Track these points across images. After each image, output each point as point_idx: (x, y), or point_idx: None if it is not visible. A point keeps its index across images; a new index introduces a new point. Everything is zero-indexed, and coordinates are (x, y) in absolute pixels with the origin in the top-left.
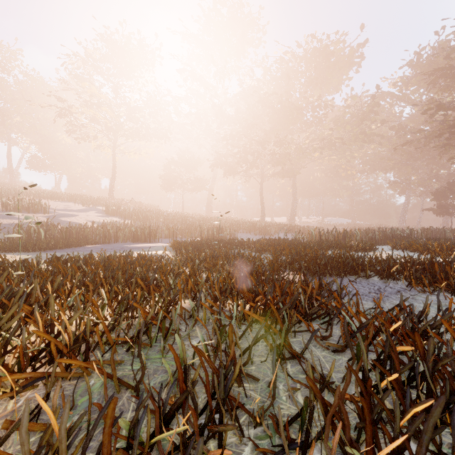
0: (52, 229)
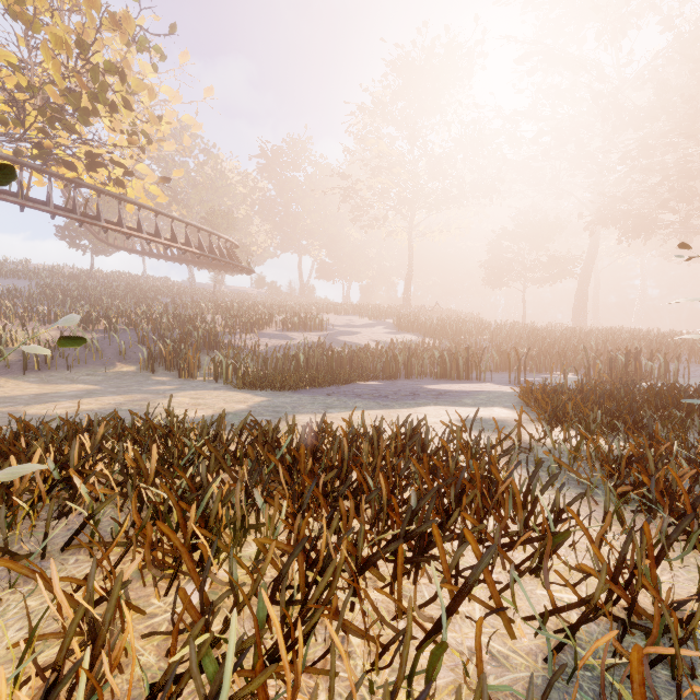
0: (316, 353)
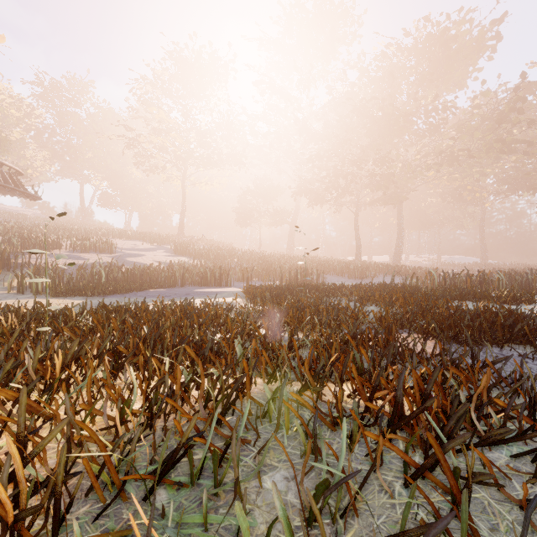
0: (115, 270)
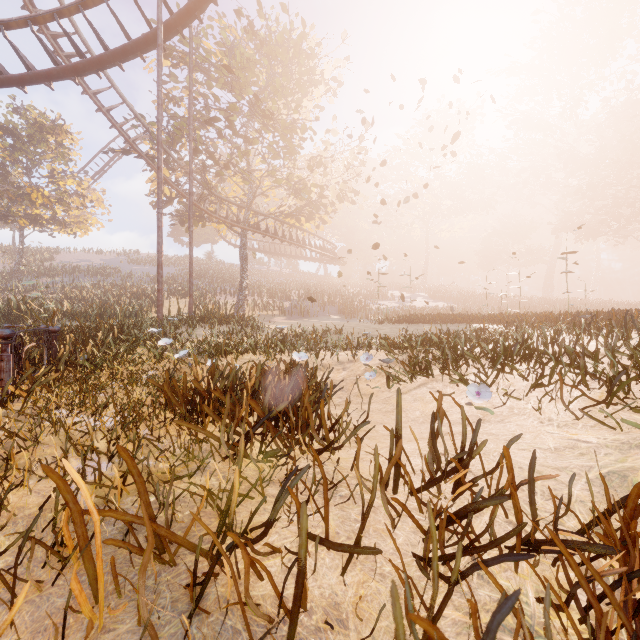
0: (430, 309)
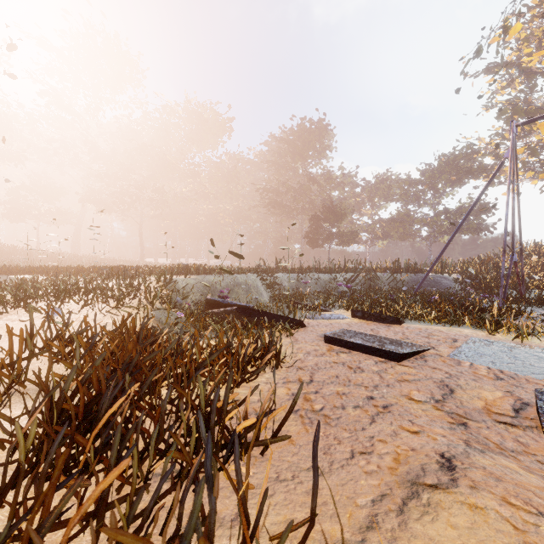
0: None
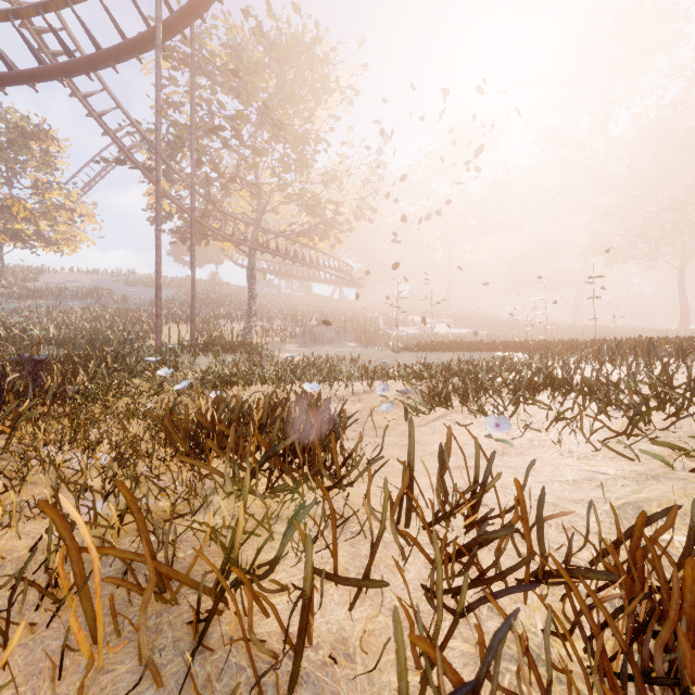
0: (453, 336)
